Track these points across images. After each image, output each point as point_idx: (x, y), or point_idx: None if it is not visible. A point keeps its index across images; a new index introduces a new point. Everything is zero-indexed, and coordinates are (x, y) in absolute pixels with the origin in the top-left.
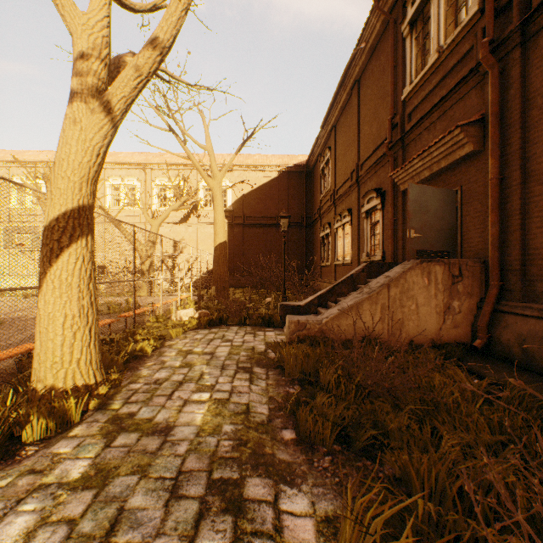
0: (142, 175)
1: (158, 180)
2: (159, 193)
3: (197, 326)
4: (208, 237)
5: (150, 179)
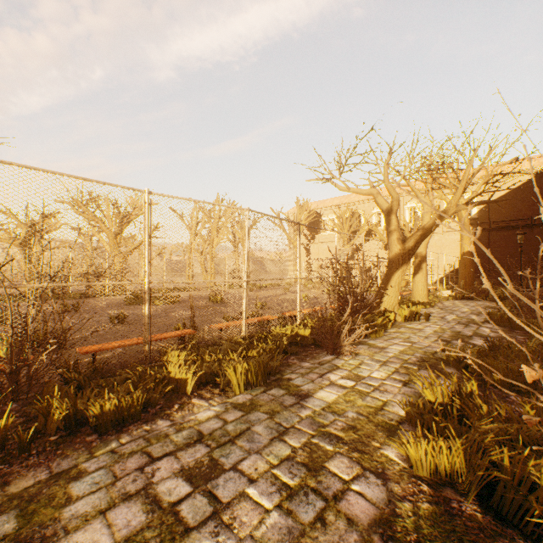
0: None
1: (408, 203)
2: (409, 213)
3: (453, 298)
4: (451, 242)
5: (402, 204)
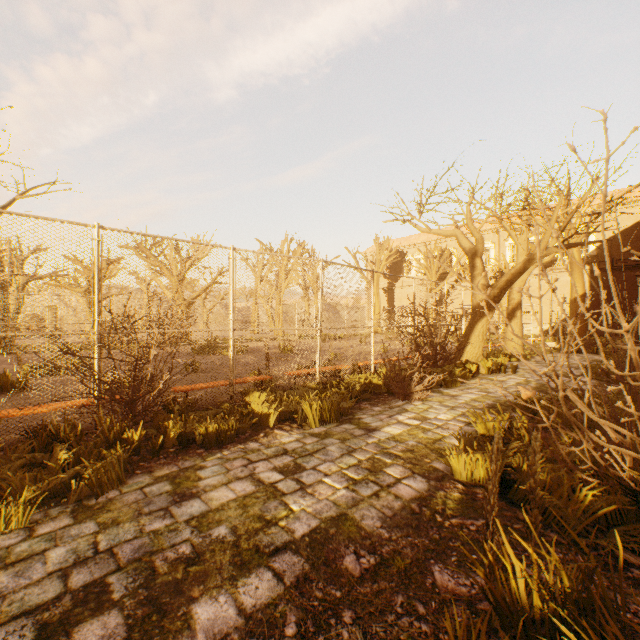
0: (495, 237)
1: (510, 239)
2: (511, 250)
3: (558, 351)
4: (563, 285)
5: (502, 239)
